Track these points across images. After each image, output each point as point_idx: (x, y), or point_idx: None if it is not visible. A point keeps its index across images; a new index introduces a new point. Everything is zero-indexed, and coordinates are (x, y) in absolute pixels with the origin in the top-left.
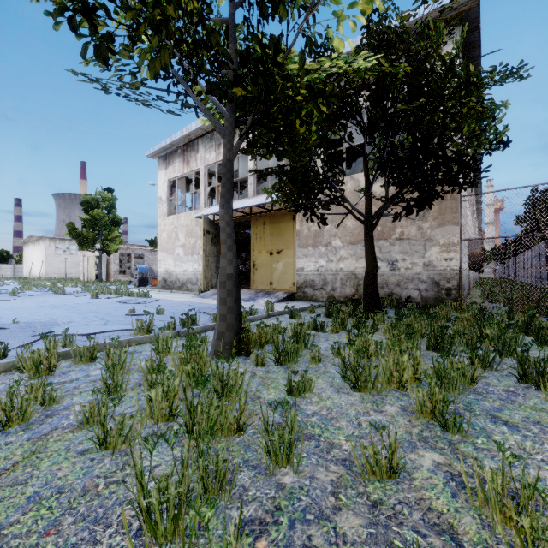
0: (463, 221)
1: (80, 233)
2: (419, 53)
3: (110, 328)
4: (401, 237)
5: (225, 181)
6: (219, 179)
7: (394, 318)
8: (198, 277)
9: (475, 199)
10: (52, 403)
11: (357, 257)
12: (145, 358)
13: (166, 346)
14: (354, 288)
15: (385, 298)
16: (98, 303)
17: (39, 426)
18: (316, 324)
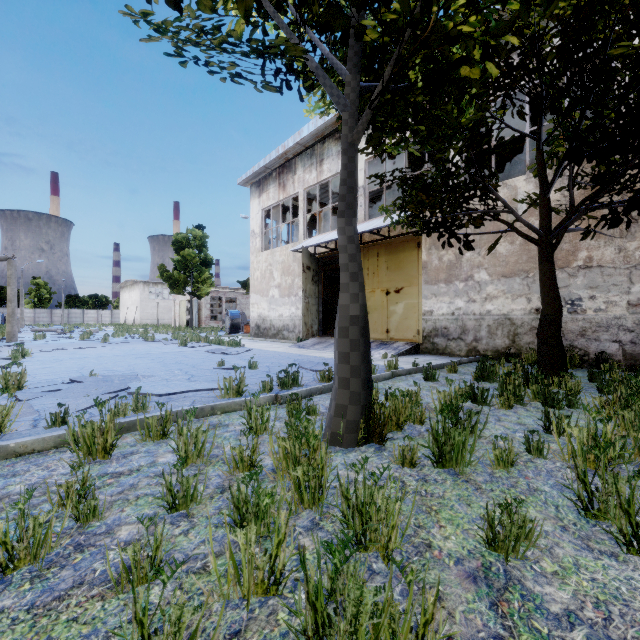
0: None
1: (171, 275)
2: None
3: (194, 386)
4: (587, 264)
5: (346, 175)
6: (320, 205)
7: (589, 386)
8: (295, 323)
9: None
10: (92, 518)
11: (513, 295)
12: (230, 444)
13: (261, 420)
14: (508, 338)
15: None
16: (186, 353)
17: (58, 573)
18: (473, 393)
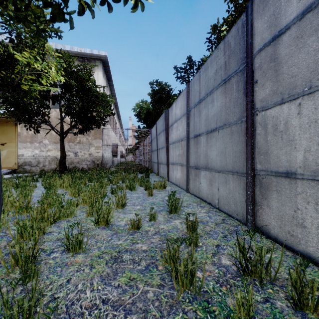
0: (106, 137)
1: None
2: (81, 77)
3: None
4: (79, 142)
5: None
6: None
7: None
8: None
9: (120, 126)
10: None
11: (58, 149)
12: None
13: None
14: (56, 165)
15: (72, 169)
16: None
17: None
18: (34, 179)
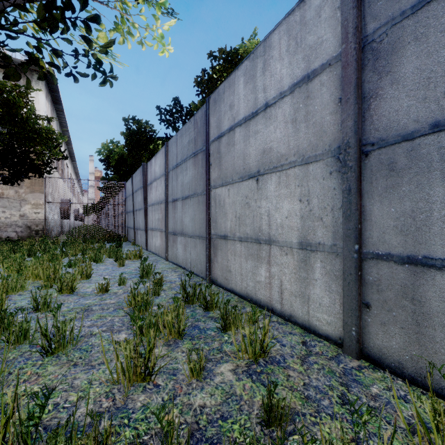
0: (51, 190)
1: None
2: (9, 100)
3: None
4: (1, 196)
5: None
6: None
7: None
8: None
9: (75, 170)
10: None
11: None
12: None
13: None
14: None
15: None
16: None
17: None
18: None
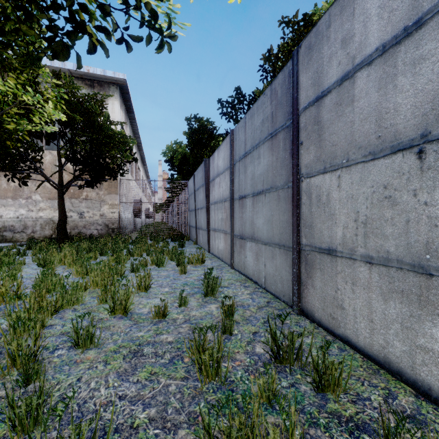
0: (125, 191)
1: None
2: (88, 110)
3: None
4: (86, 198)
5: None
6: None
7: None
8: None
9: (146, 173)
10: None
11: (55, 208)
12: None
13: None
14: (52, 230)
15: (76, 236)
16: None
17: None
18: (20, 252)
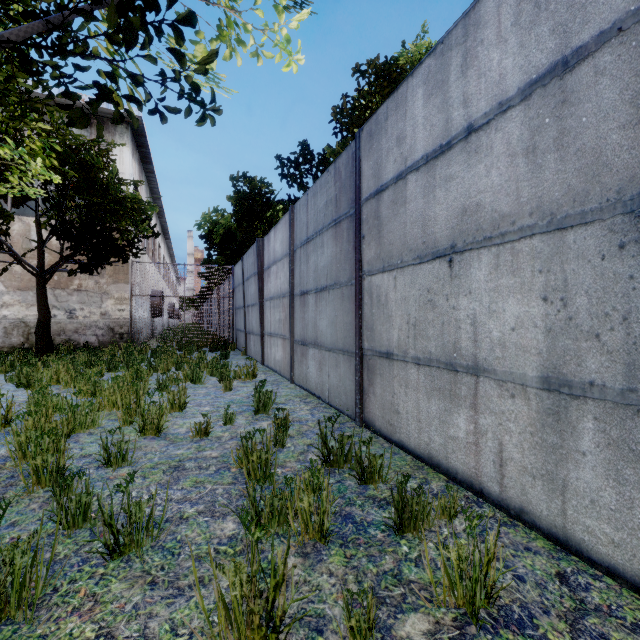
0: (139, 278)
1: None
2: (86, 162)
3: None
4: (79, 288)
5: None
6: None
7: None
8: None
9: (169, 251)
10: None
11: (28, 304)
12: None
13: None
14: (23, 336)
15: (63, 345)
16: None
17: None
18: None
